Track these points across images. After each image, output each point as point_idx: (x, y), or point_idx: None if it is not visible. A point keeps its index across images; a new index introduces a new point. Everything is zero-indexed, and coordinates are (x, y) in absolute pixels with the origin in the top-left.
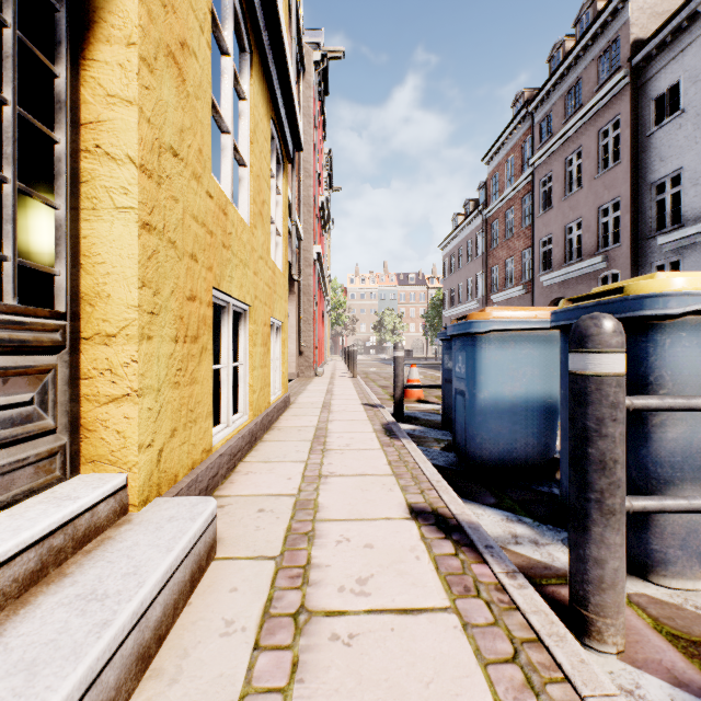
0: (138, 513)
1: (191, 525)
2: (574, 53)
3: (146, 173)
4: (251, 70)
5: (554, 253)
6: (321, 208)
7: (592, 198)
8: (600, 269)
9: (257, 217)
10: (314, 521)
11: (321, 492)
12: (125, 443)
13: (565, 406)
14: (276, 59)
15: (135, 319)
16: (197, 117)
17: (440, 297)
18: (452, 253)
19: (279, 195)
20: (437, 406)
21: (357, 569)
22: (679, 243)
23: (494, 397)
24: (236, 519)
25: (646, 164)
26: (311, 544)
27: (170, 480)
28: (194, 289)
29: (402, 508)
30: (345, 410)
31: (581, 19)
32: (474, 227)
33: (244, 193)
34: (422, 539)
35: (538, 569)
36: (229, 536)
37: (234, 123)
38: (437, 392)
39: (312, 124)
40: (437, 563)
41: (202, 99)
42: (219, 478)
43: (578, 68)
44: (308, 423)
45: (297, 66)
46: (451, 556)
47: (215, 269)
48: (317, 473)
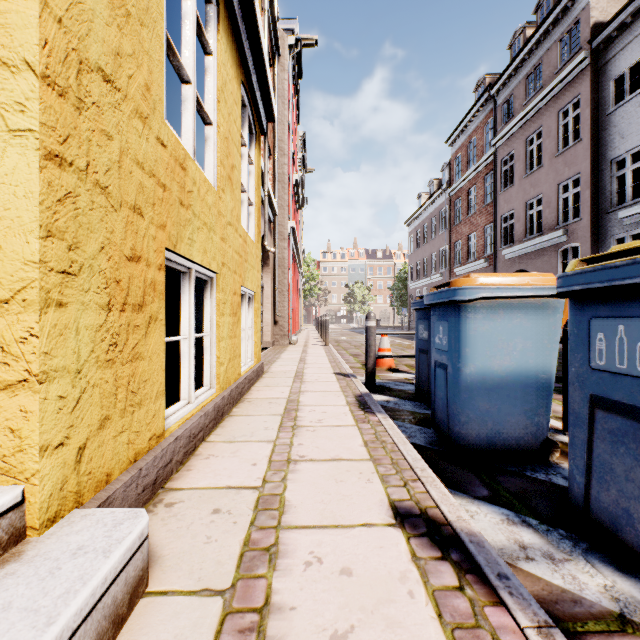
0: (38, 538)
1: (100, 564)
2: (535, 37)
3: (54, 88)
4: (218, 25)
5: (515, 228)
6: (295, 186)
7: (552, 175)
8: (561, 243)
9: (226, 181)
10: (279, 529)
11: (289, 483)
12: (21, 444)
13: (578, 387)
14: (246, 20)
15: (34, 279)
16: (143, 47)
17: (406, 270)
18: (418, 229)
19: (252, 165)
20: (409, 375)
21: (332, 614)
22: (639, 217)
23: (481, 371)
24: (184, 525)
25: (606, 142)
26: (272, 568)
27: (98, 482)
28: (138, 248)
29: (384, 509)
30: (317, 379)
31: (541, 6)
32: (438, 205)
33: (210, 153)
34: (413, 560)
35: (565, 603)
36: (171, 552)
37: (201, 80)
38: (407, 360)
39: (287, 105)
40: (438, 605)
41: (149, 27)
42: (173, 465)
43: (539, 52)
44: (279, 394)
45: (272, 49)
46: (455, 592)
47: (169, 229)
48: (285, 457)
